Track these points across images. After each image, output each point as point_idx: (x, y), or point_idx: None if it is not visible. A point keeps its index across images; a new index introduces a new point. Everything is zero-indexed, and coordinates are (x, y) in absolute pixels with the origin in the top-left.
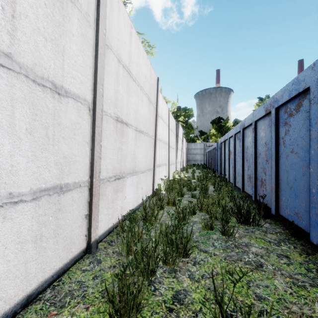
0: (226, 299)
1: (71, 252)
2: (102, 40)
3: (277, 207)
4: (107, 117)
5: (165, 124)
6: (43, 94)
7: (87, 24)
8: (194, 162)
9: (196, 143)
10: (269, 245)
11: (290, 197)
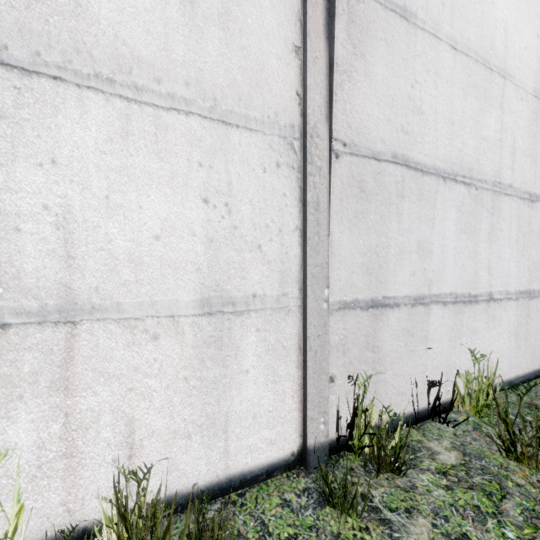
0: None
1: (533, 364)
2: None
3: None
4: None
5: None
6: (523, 206)
7: None
8: None
9: None
10: None
11: None
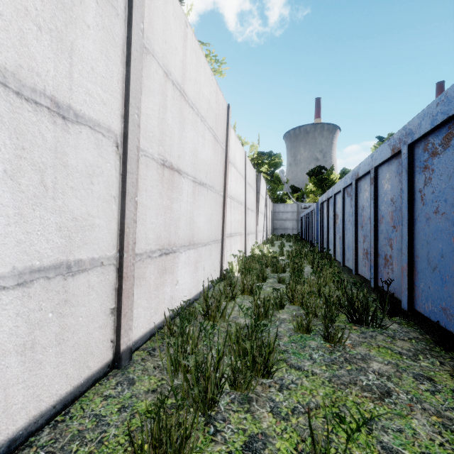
0: (332, 452)
1: (87, 368)
2: (137, 39)
3: (410, 299)
4: (147, 159)
5: (239, 175)
6: (36, 116)
7: (112, 11)
8: (282, 232)
9: (286, 204)
10: (399, 358)
11: (434, 283)
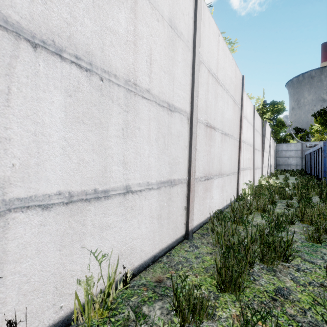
0: None
1: (176, 234)
2: (197, 58)
3: None
4: (200, 124)
5: (249, 124)
6: (163, 113)
7: (187, 49)
8: (285, 167)
9: (289, 144)
10: None
11: None
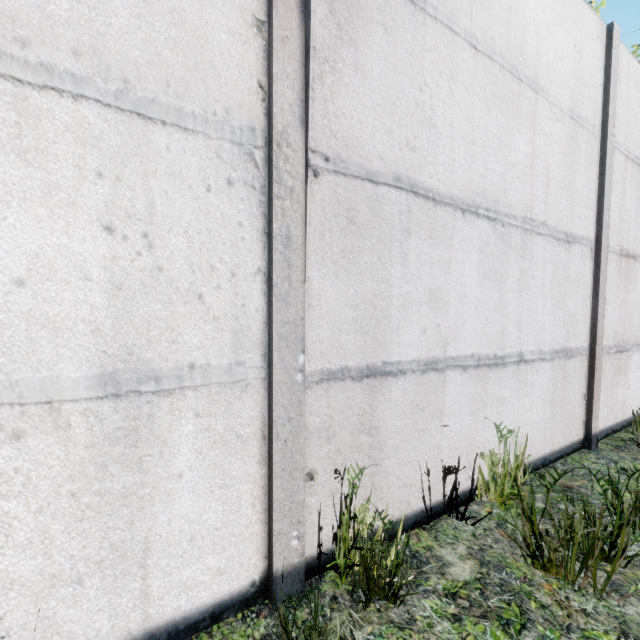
0: None
1: (571, 435)
2: (609, 146)
3: None
4: (609, 254)
5: None
6: (559, 248)
7: (592, 138)
8: None
9: None
10: None
11: None
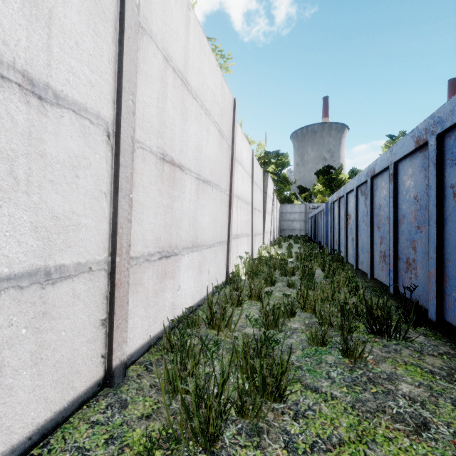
0: None
1: (72, 389)
2: (131, 15)
3: (439, 308)
4: (144, 152)
5: (246, 173)
6: (3, 94)
7: None
8: (290, 233)
9: (293, 205)
10: (432, 379)
11: None
